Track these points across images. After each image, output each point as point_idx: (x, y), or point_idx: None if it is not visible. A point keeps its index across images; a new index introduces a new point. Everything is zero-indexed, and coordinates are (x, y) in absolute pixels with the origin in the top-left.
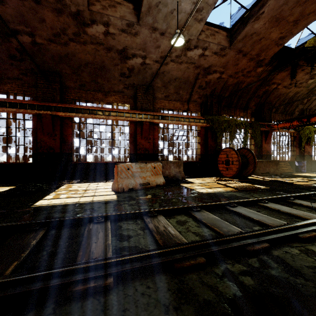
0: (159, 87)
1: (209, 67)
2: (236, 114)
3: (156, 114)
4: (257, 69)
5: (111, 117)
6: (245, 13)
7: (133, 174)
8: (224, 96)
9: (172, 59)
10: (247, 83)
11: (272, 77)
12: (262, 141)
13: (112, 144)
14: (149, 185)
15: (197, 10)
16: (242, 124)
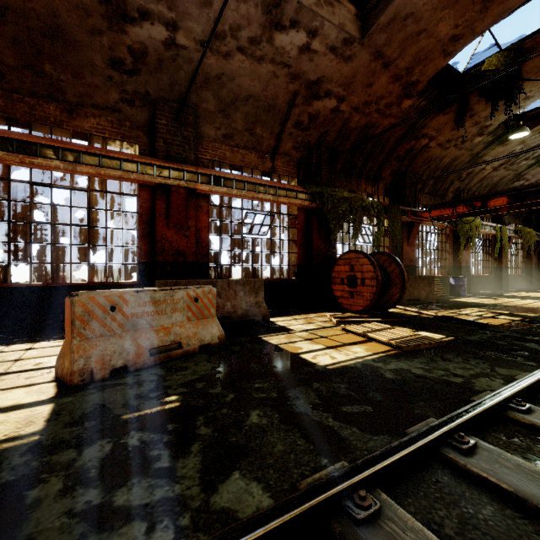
0: (210, 111)
1: (317, 81)
2: (361, 188)
3: (204, 171)
4: (403, 103)
5: (84, 168)
6: None
7: (128, 321)
8: (341, 150)
9: (241, 47)
10: (383, 128)
11: (424, 122)
12: (403, 242)
13: (89, 238)
14: (181, 350)
15: None
16: (372, 208)
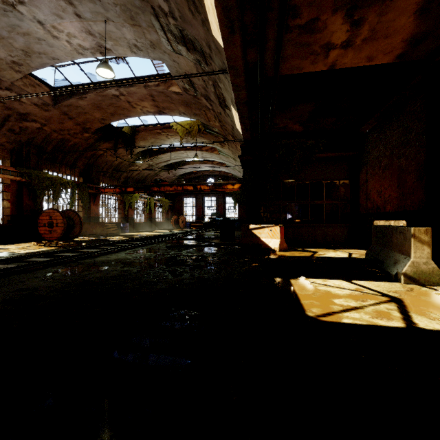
0: None
1: (26, 114)
2: (62, 171)
3: None
4: (84, 134)
5: None
6: (70, 85)
7: None
8: (46, 148)
9: None
10: (74, 142)
11: (99, 144)
12: (91, 203)
13: None
14: None
15: (15, 62)
16: (69, 184)
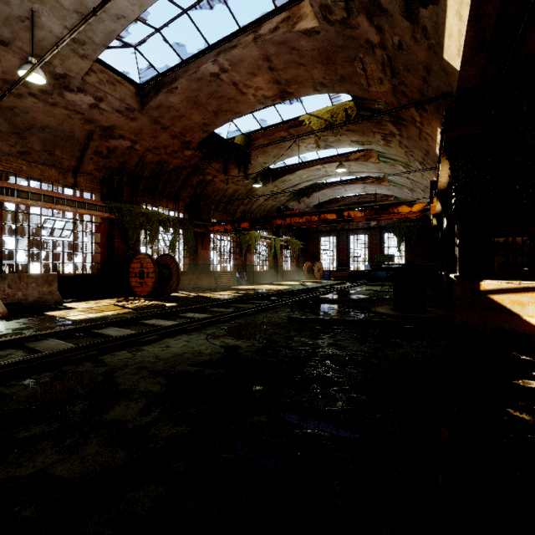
0: (3, 131)
1: (110, 127)
2: (163, 205)
3: None
4: (185, 152)
5: None
6: (157, 75)
7: None
8: (142, 175)
9: (33, 93)
10: (175, 165)
11: (205, 166)
12: (199, 246)
13: None
14: None
15: (76, 40)
16: (169, 221)
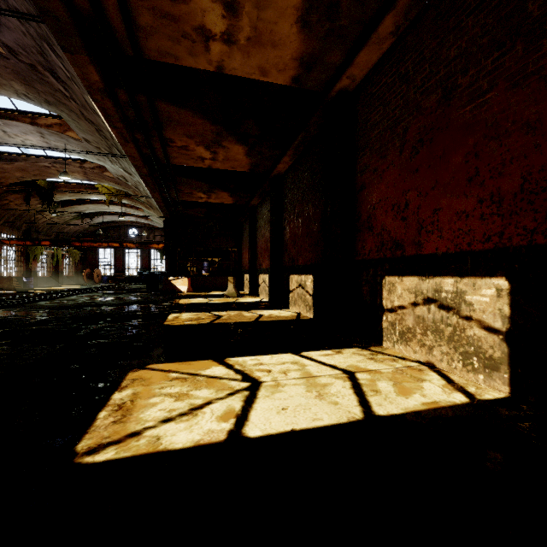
0: None
1: None
2: None
3: None
4: None
5: None
6: None
7: None
8: None
9: None
10: None
11: (7, 195)
12: None
13: None
14: None
15: None
16: None
